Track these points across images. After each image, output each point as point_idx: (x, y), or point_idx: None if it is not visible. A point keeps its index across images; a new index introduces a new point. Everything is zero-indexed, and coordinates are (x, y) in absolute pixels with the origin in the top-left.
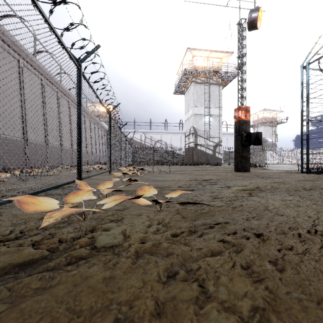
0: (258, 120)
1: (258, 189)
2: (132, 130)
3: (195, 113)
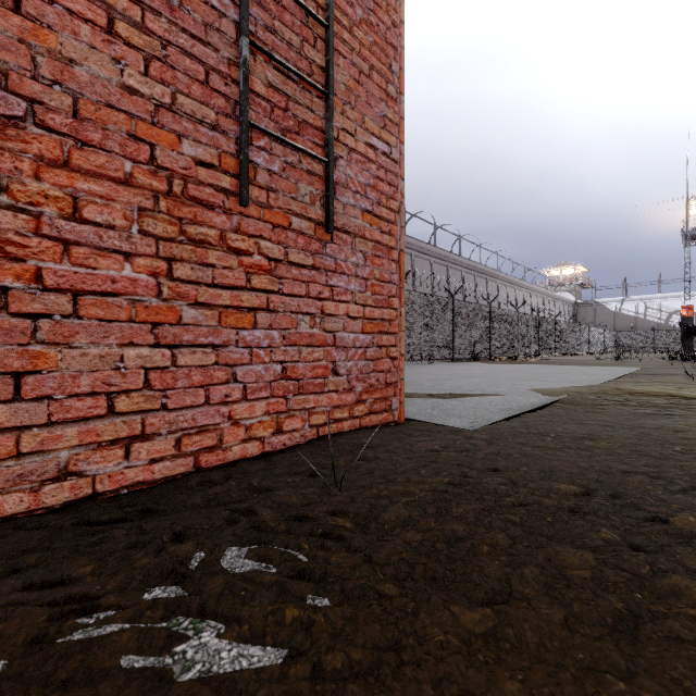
0: None
1: None
2: (618, 298)
3: None
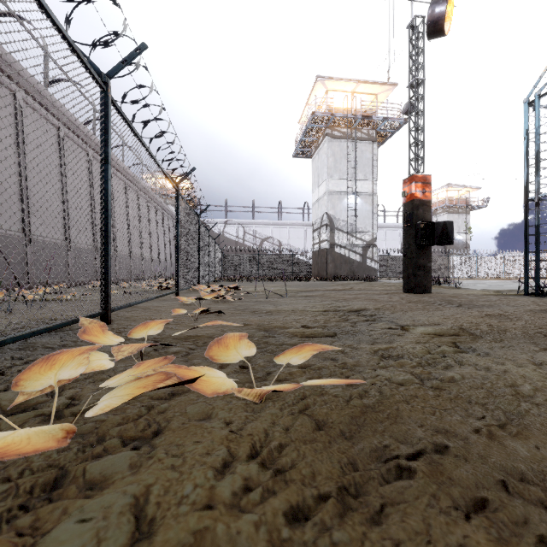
0: (438, 203)
1: (466, 332)
2: (222, 220)
3: (331, 189)
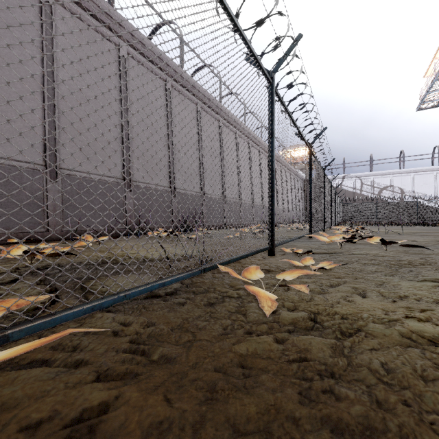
0: None
1: None
2: (340, 175)
3: None
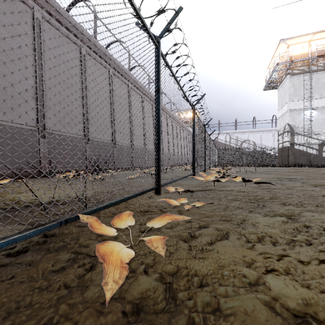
0: None
1: None
2: (216, 132)
3: (291, 108)
